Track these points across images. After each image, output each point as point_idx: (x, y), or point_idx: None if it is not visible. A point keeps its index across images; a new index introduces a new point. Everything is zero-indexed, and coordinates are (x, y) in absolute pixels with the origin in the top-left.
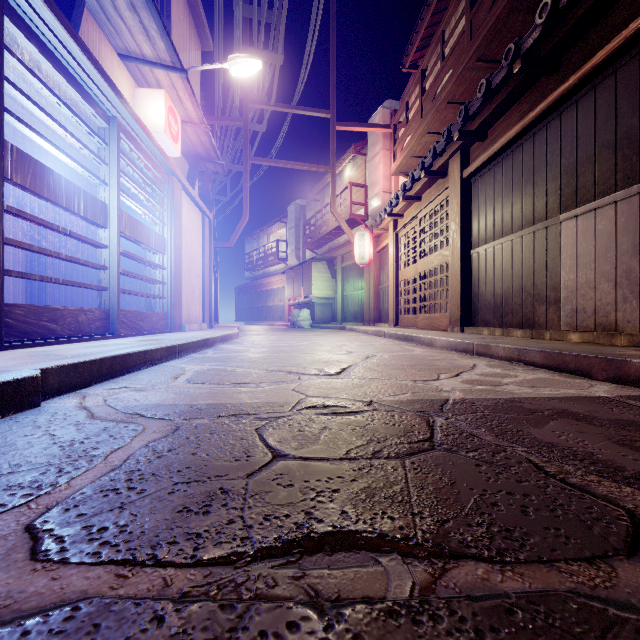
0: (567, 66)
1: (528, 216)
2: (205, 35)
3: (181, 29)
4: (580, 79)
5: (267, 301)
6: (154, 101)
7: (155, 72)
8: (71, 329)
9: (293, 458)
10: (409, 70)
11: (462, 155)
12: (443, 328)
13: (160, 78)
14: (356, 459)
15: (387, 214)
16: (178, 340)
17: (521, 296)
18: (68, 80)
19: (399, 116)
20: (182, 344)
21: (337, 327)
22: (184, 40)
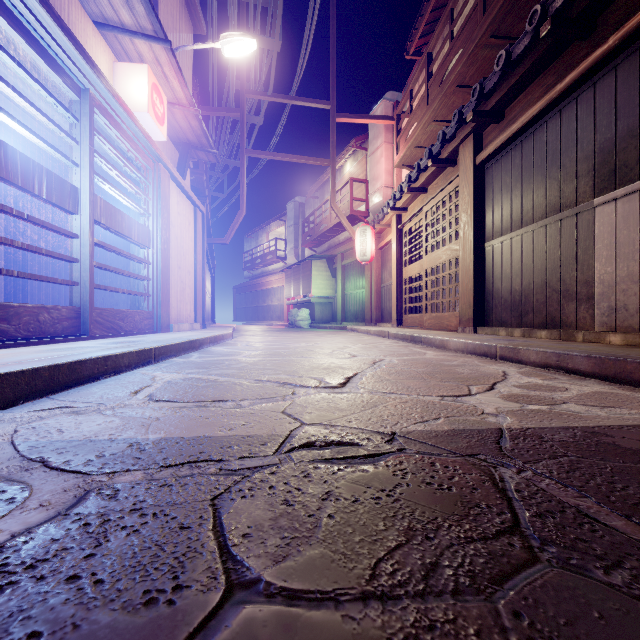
0: (604, 27)
1: (553, 202)
2: (197, 16)
3: (170, 7)
4: (622, 38)
5: (265, 301)
6: (136, 77)
7: (136, 44)
8: (29, 330)
9: (267, 594)
10: (413, 57)
11: (474, 139)
12: (452, 328)
13: (142, 51)
14: (395, 598)
15: (390, 208)
16: (156, 342)
17: (545, 292)
18: (25, 38)
19: (403, 105)
20: (160, 347)
21: (337, 327)
22: (174, 19)
